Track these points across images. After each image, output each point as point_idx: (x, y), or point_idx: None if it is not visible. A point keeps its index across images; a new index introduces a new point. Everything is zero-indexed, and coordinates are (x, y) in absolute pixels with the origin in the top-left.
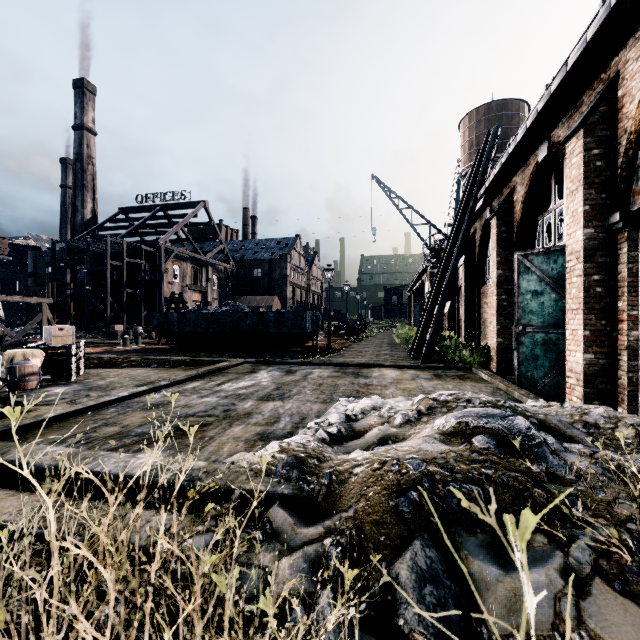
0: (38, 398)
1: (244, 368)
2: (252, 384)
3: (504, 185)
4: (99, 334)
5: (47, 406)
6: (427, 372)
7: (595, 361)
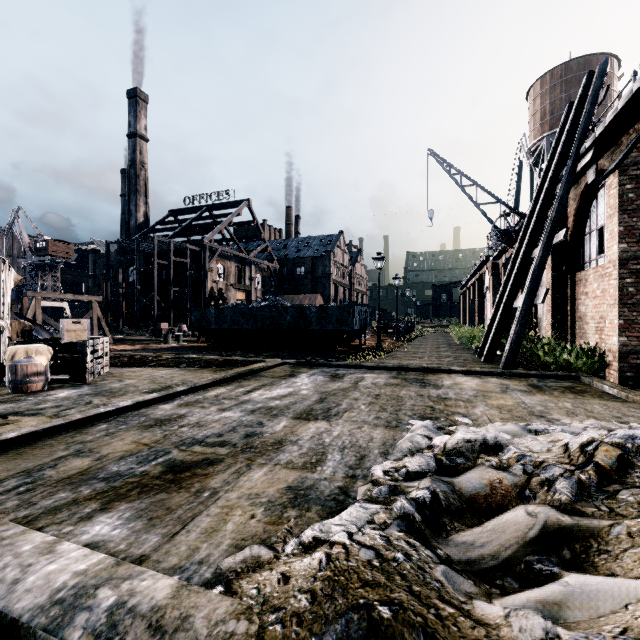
0: (32, 404)
1: (281, 370)
2: (289, 392)
3: (625, 130)
4: (147, 332)
5: (31, 417)
6: (517, 381)
7: None
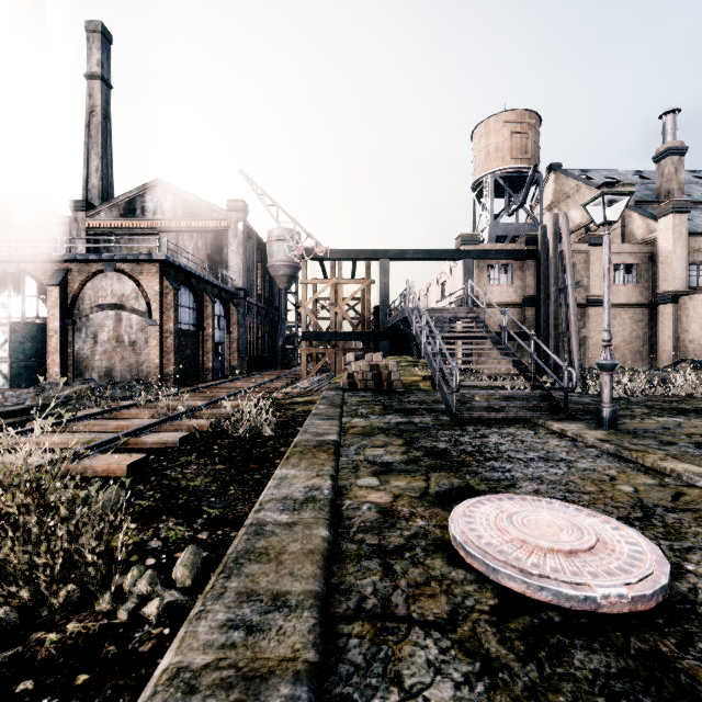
0: None
1: None
2: None
3: None
4: None
5: None
6: None
7: (63, 370)
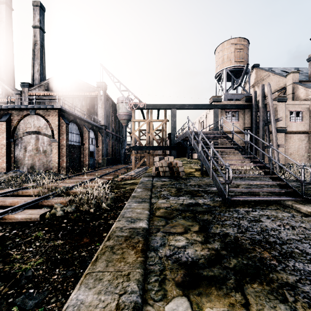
0: None
1: None
2: None
3: None
4: None
5: None
6: None
7: (8, 165)
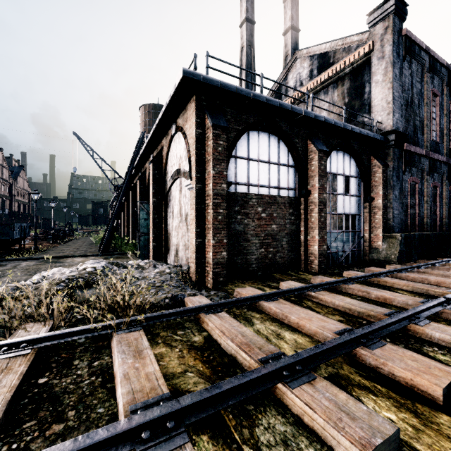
0: None
1: None
2: None
3: (144, 165)
4: None
5: None
6: (102, 257)
7: (156, 245)
